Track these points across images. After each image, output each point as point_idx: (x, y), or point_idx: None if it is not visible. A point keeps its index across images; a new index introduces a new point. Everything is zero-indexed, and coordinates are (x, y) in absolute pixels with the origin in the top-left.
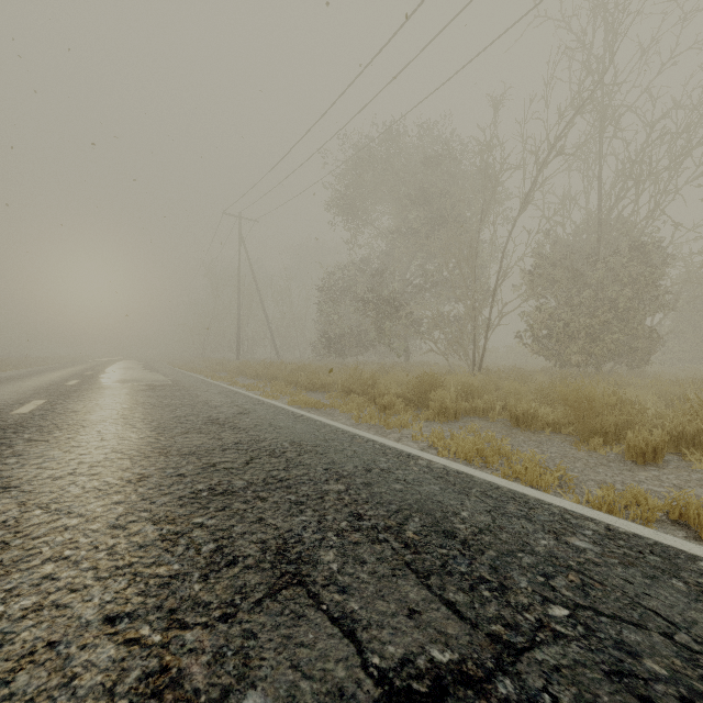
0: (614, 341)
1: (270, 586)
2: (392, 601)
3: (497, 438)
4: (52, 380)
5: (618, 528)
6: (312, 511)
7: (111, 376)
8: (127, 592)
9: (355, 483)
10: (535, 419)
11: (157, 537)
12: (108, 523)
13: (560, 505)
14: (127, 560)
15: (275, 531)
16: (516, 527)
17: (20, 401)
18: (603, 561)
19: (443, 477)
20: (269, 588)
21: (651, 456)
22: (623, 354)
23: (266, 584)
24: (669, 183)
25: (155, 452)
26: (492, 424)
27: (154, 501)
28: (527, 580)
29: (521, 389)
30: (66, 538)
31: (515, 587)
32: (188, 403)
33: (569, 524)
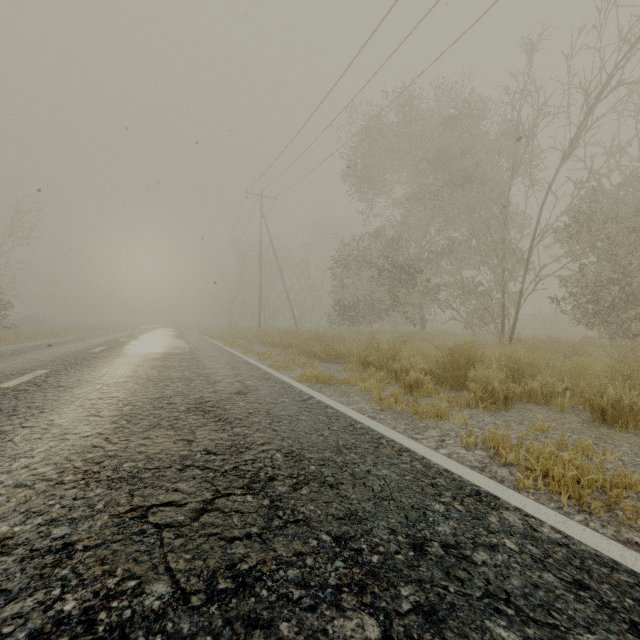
0: None
1: None
2: None
3: (593, 448)
4: (83, 347)
5: None
6: None
7: (139, 342)
8: None
9: (400, 610)
10: (632, 413)
11: None
12: None
13: None
14: None
15: None
16: None
17: (25, 370)
18: None
19: (585, 584)
20: None
21: None
22: None
23: None
24: None
25: (80, 470)
26: (562, 416)
27: None
28: None
29: (592, 368)
30: None
31: None
32: (187, 377)
33: None
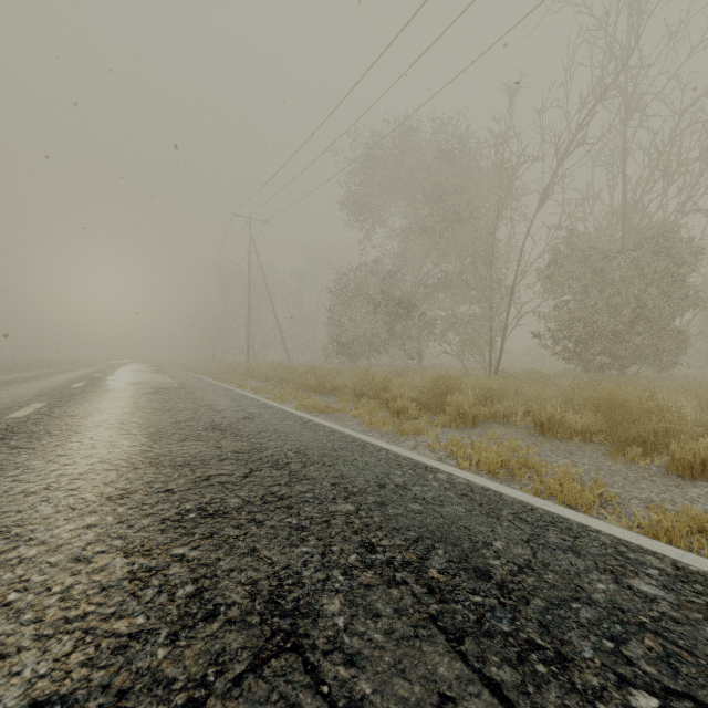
0: (640, 342)
1: (256, 652)
2: (416, 680)
3: (521, 447)
4: (58, 382)
5: (689, 566)
6: (315, 539)
7: (118, 378)
8: (70, 660)
9: (366, 503)
10: (562, 425)
11: (125, 575)
12: (71, 554)
13: (610, 533)
14: (82, 609)
15: (269, 567)
16: (563, 564)
17: (19, 404)
18: (683, 617)
19: (467, 495)
20: (254, 655)
21: (700, 469)
22: (649, 356)
23: (251, 650)
24: (699, 176)
25: (146, 462)
26: (514, 431)
27: (132, 524)
28: (592, 646)
29: (544, 393)
30: (16, 575)
31: (577, 657)
32: (191, 407)
33: (627, 560)
